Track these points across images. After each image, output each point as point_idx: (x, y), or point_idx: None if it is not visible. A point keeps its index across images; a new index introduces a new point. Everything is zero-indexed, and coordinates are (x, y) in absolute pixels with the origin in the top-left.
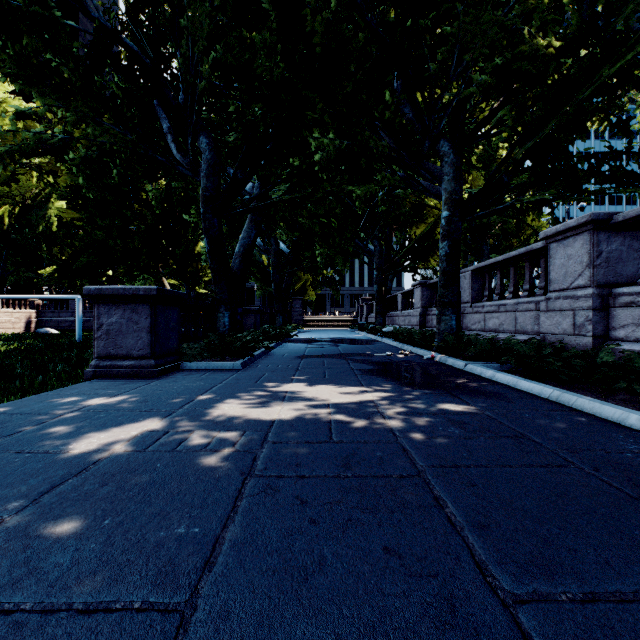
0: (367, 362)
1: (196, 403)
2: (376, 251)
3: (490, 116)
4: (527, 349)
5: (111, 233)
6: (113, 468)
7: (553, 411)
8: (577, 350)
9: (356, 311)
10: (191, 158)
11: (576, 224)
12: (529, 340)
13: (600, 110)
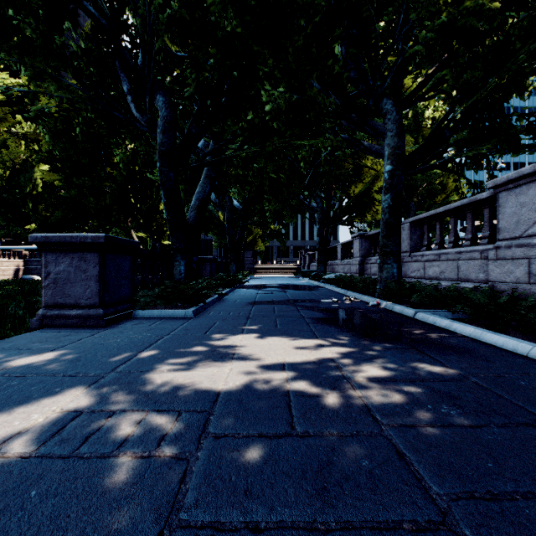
0: (316, 309)
1: (133, 363)
2: (318, 207)
3: (426, 81)
4: (481, 298)
5: (85, 192)
6: None
7: None
8: (535, 299)
9: (299, 260)
10: (149, 116)
11: (532, 171)
12: (475, 288)
13: None
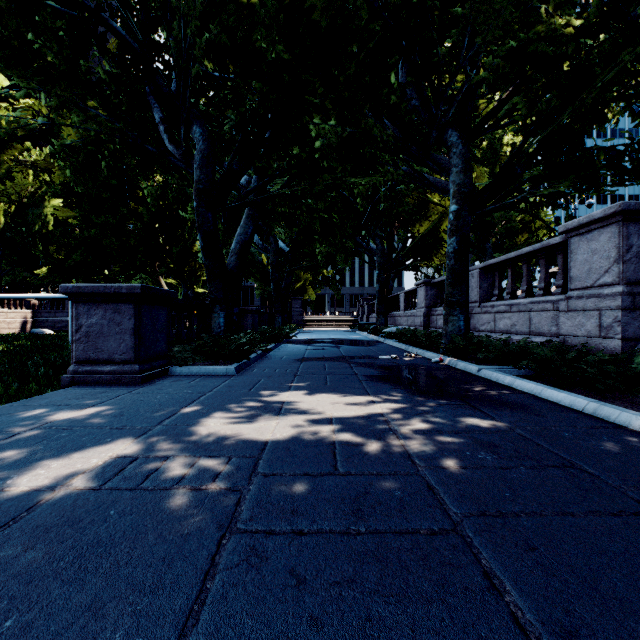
0: (371, 366)
1: (178, 417)
2: (378, 249)
3: (499, 107)
4: (548, 353)
5: (106, 231)
6: (51, 517)
7: (595, 428)
8: (604, 354)
9: (357, 311)
10: (184, 149)
11: (602, 215)
12: (546, 342)
13: (620, 96)
